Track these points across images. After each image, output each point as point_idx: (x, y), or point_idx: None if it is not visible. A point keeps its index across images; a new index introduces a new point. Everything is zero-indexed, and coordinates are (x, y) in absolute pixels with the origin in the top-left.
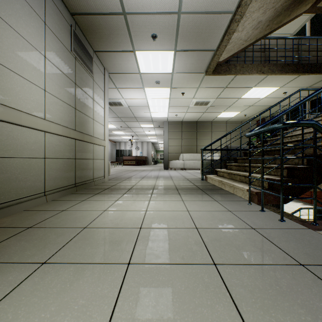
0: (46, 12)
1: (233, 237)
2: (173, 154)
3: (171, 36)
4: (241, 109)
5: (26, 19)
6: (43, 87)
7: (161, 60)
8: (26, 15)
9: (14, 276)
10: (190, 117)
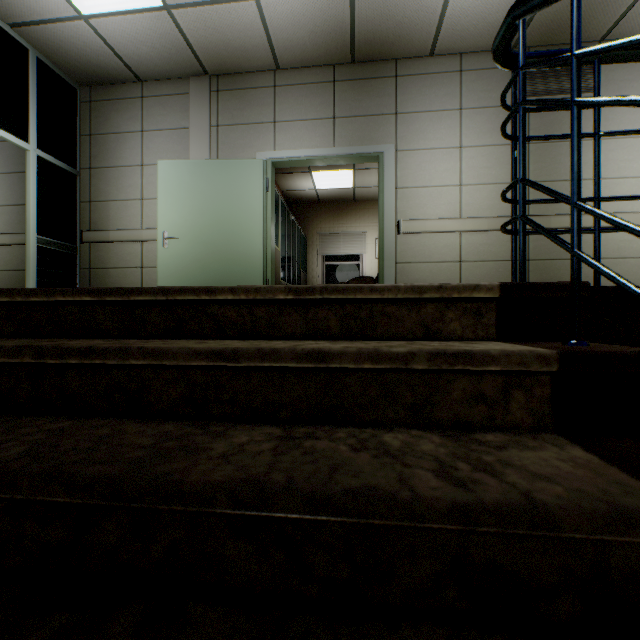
0: (462, 95)
1: None
2: None
3: None
4: None
5: (434, 129)
6: (457, 183)
7: None
8: (434, 125)
9: None
10: None
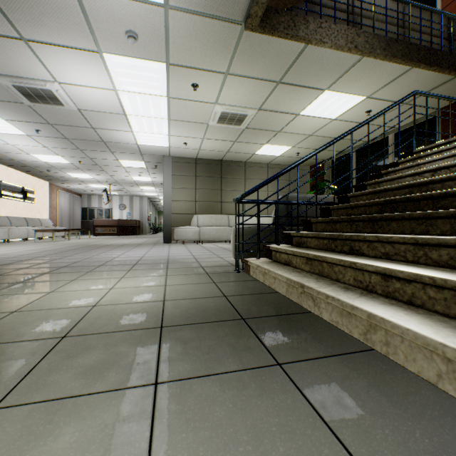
0: None
1: None
2: (180, 215)
3: None
4: (295, 142)
5: None
6: None
7: None
8: None
9: None
10: (211, 151)
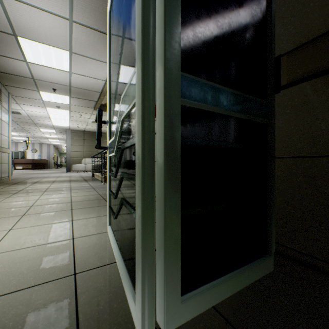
0: None
1: (82, 187)
2: (76, 158)
3: (67, 92)
4: None
5: None
6: None
7: (61, 98)
8: None
9: (10, 194)
10: (92, 129)
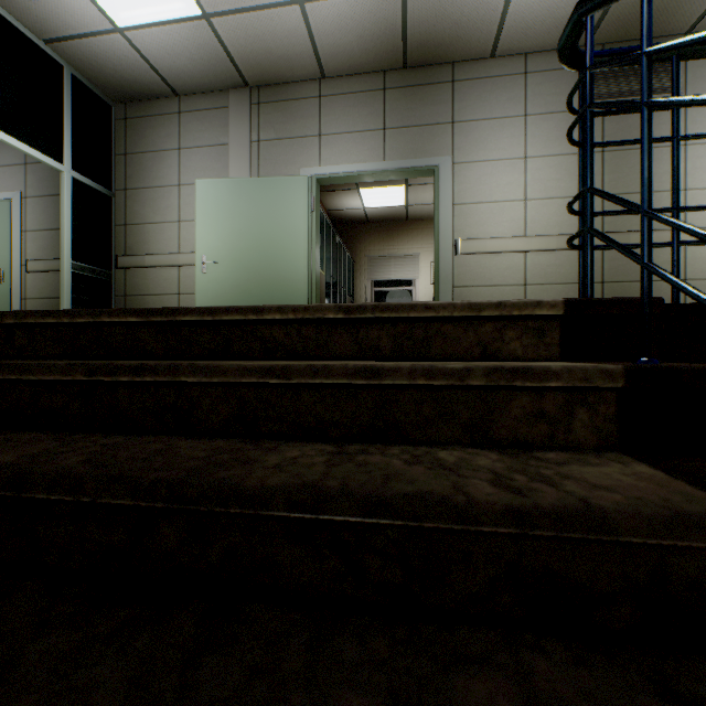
0: (527, 100)
1: None
2: None
3: None
4: None
5: (496, 139)
6: (521, 198)
7: None
8: (496, 134)
9: None
10: None
